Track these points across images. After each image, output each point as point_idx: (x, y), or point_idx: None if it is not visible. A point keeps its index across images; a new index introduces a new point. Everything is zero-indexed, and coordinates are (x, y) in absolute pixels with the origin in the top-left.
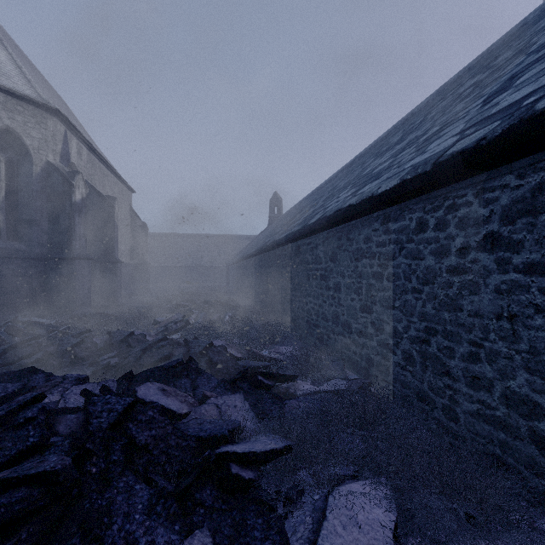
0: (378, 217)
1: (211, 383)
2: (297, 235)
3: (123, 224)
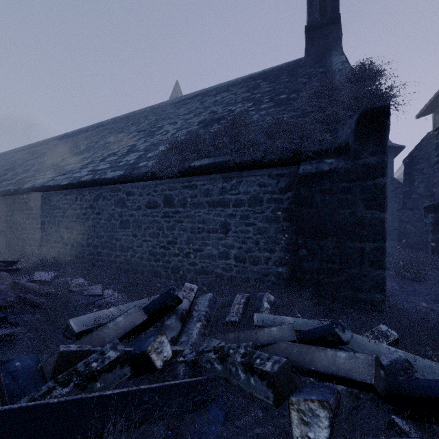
0: (63, 193)
1: None
2: (14, 192)
3: None
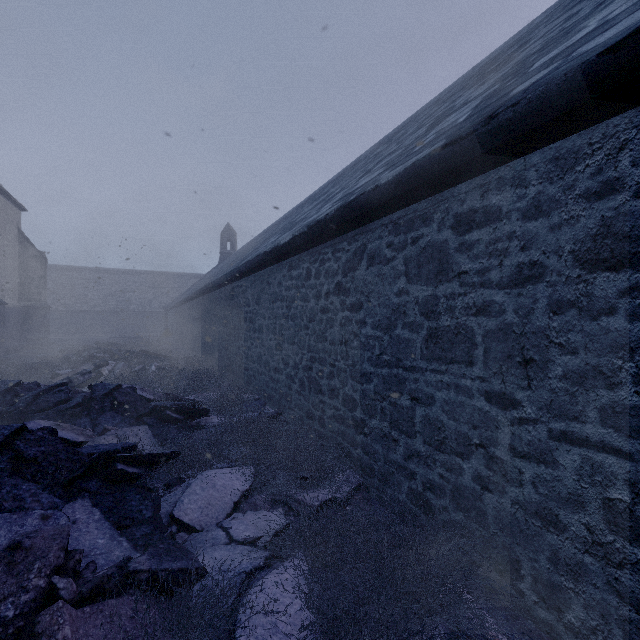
0: (286, 264)
1: (115, 420)
2: (230, 277)
3: (7, 252)
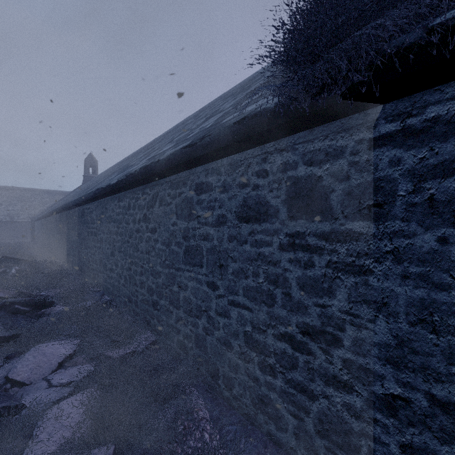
0: (117, 197)
1: None
2: (80, 201)
3: None
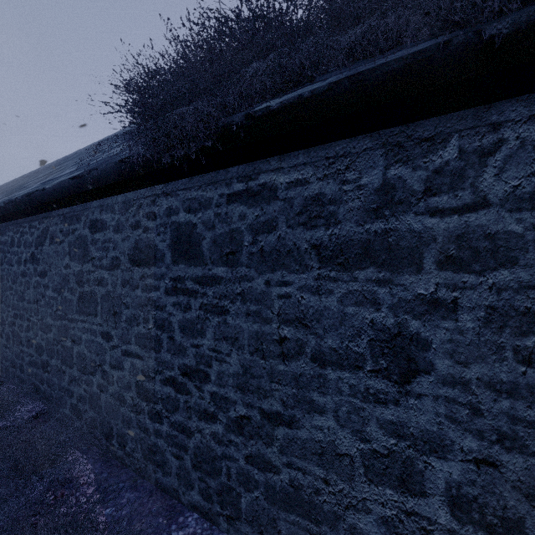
0: None
1: None
2: None
3: None
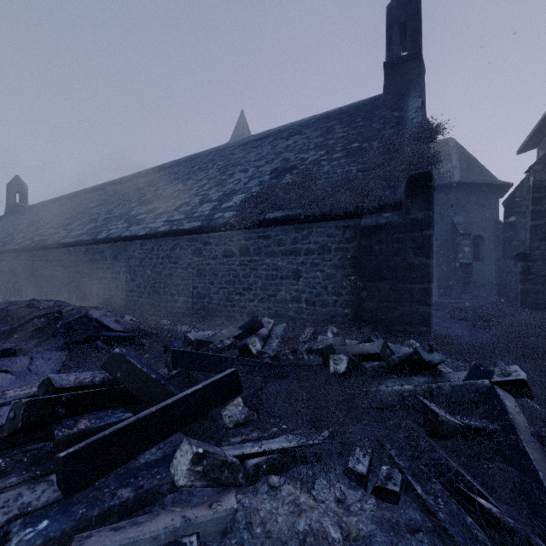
0: (139, 243)
1: None
2: (88, 243)
3: None
